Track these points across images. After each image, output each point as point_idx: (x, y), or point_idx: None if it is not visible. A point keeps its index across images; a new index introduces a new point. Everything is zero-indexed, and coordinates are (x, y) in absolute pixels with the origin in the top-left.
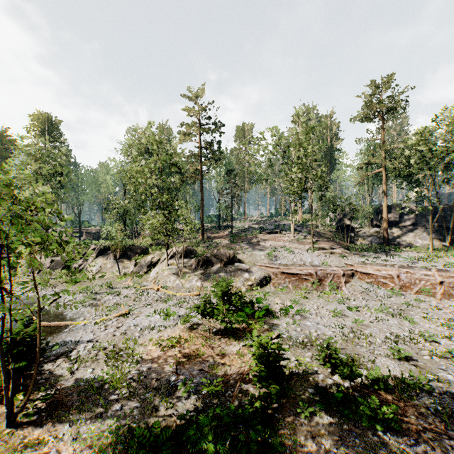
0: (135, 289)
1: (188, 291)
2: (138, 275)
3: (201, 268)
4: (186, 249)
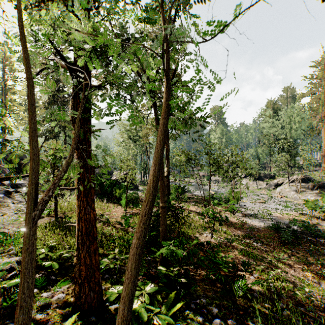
0: (267, 195)
1: (303, 201)
2: (268, 189)
3: (316, 190)
4: (304, 177)
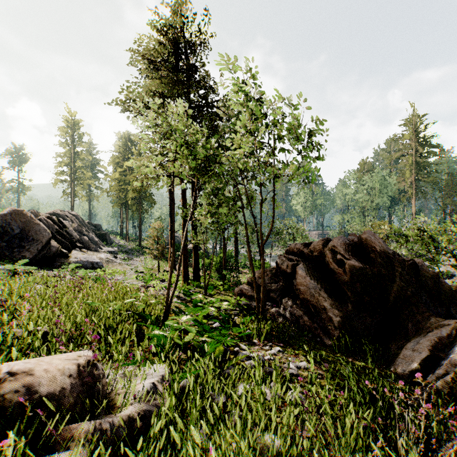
0: None
1: None
2: None
3: None
4: None
